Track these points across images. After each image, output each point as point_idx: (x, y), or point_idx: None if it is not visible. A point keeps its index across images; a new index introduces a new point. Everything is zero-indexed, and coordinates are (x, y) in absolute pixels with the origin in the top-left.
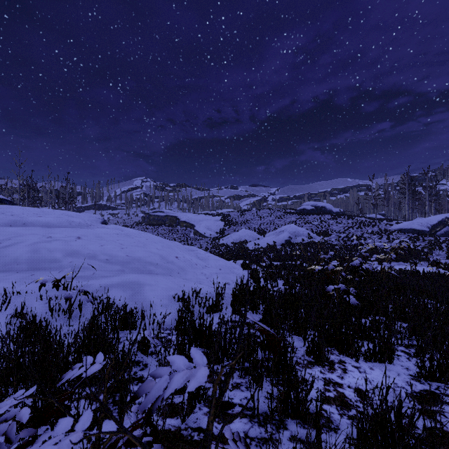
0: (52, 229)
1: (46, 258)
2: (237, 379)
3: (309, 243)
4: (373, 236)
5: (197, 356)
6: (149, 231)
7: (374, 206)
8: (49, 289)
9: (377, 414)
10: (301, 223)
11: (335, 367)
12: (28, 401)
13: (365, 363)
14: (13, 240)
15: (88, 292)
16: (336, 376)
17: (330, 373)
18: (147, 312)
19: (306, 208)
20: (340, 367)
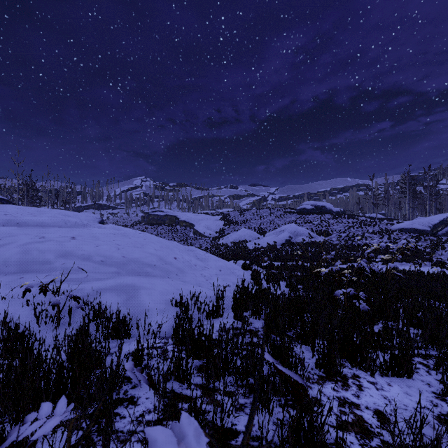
0: (46, 229)
1: (37, 260)
2: (240, 399)
3: (309, 243)
4: (374, 235)
5: (191, 434)
6: (149, 231)
7: (375, 206)
8: (37, 293)
9: None
10: (301, 222)
11: (349, 384)
12: None
13: (381, 378)
14: (4, 241)
15: (79, 298)
16: (351, 394)
17: (344, 391)
18: (142, 318)
19: (306, 208)
20: (355, 383)
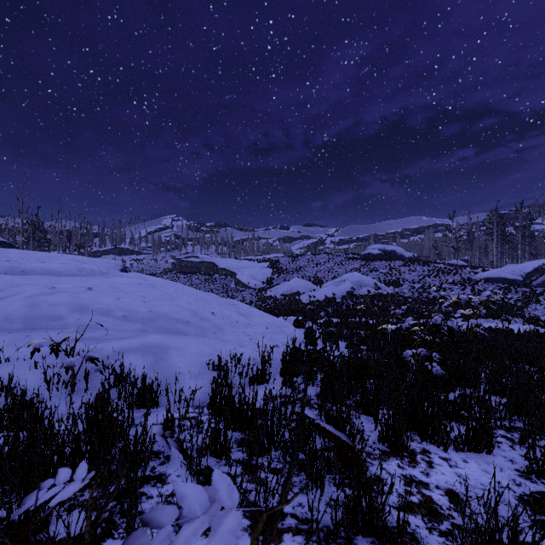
0: (57, 278)
1: (47, 314)
2: None
3: (375, 296)
4: (454, 286)
5: (223, 489)
6: (181, 281)
7: (456, 250)
8: (47, 354)
9: (482, 533)
10: (366, 271)
11: (418, 460)
12: (4, 511)
13: (456, 454)
14: (6, 292)
15: (97, 359)
16: (419, 472)
17: (411, 468)
18: (173, 384)
19: (373, 253)
20: (424, 459)
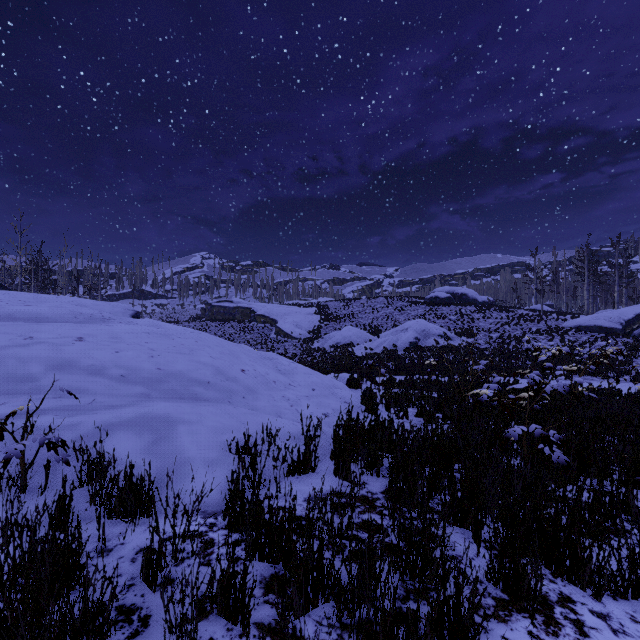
0: (39, 325)
1: (13, 374)
2: None
3: (445, 347)
4: (540, 336)
5: None
6: (211, 330)
7: (540, 293)
8: None
9: None
10: (432, 318)
11: (558, 618)
12: None
13: (614, 603)
14: None
15: (63, 442)
16: None
17: (551, 637)
18: (176, 477)
19: (440, 296)
20: (567, 616)
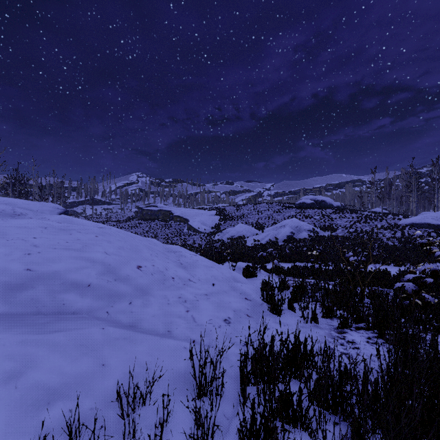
0: None
1: None
2: None
3: (314, 239)
4: (384, 231)
5: None
6: (141, 226)
7: (380, 199)
8: None
9: None
10: (301, 217)
11: None
12: None
13: None
14: None
15: None
16: None
17: None
18: None
19: (306, 202)
20: None
